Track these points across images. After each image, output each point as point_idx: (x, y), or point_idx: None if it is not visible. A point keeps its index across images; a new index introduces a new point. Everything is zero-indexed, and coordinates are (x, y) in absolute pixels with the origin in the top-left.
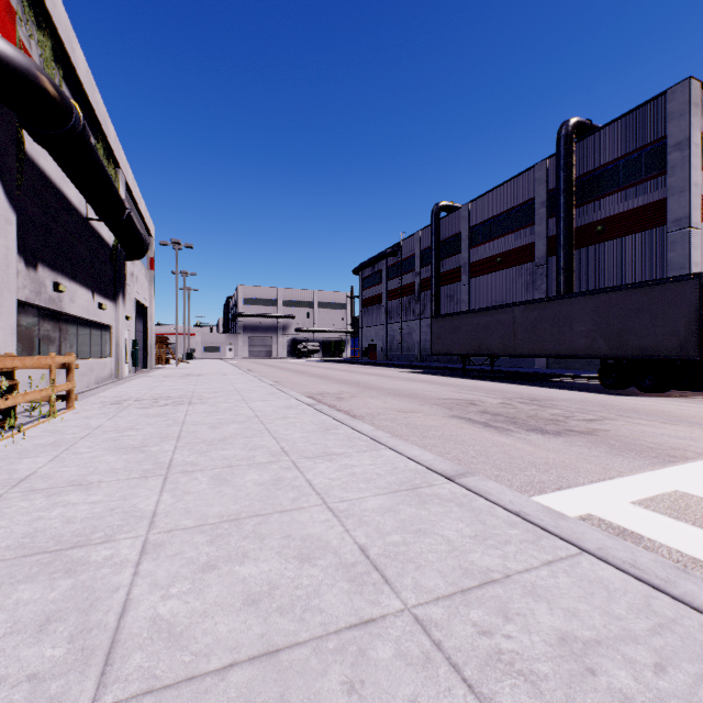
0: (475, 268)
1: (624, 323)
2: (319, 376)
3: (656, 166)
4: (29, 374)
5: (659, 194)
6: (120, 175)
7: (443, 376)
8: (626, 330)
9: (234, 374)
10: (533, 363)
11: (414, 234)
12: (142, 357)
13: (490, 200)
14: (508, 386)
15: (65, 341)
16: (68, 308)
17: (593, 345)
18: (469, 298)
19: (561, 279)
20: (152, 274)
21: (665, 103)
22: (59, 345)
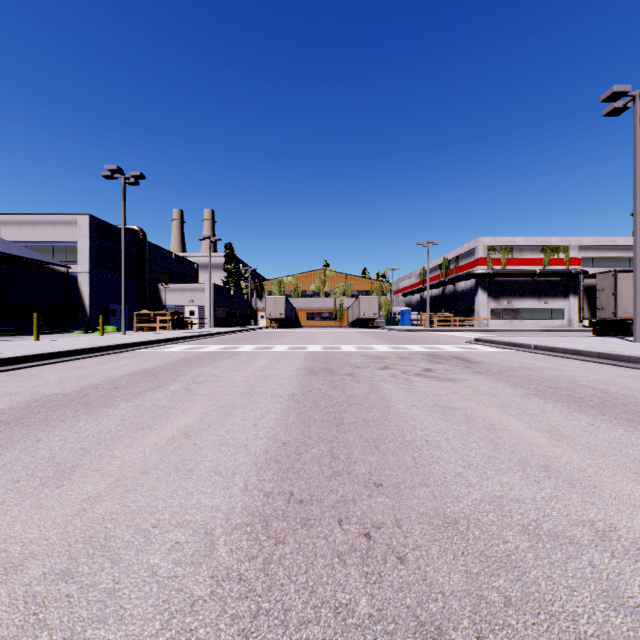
0: None
1: None
2: None
3: None
4: (495, 322)
5: None
6: (569, 248)
7: None
8: None
9: None
10: None
11: None
12: None
13: None
14: None
15: (518, 315)
16: (517, 306)
17: None
18: None
19: None
20: None
21: None
22: (514, 316)
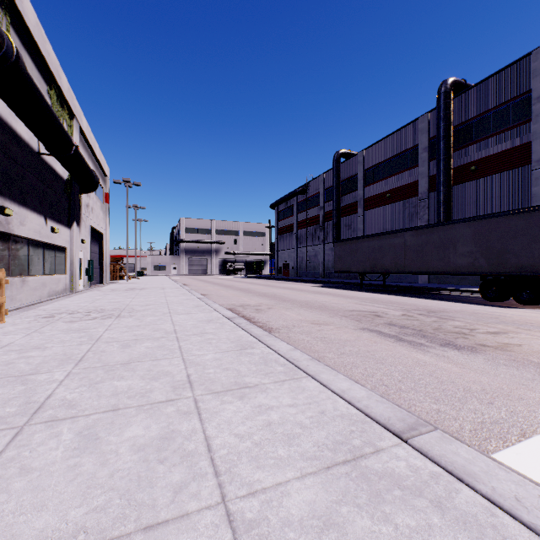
0: (368, 202)
1: (503, 244)
2: (242, 289)
3: (521, 115)
4: None
5: (524, 139)
6: (74, 120)
7: (344, 289)
8: (505, 250)
9: (171, 288)
10: (416, 278)
11: (319, 176)
12: (98, 274)
13: (381, 147)
14: (401, 298)
15: (15, 259)
16: (17, 230)
17: (475, 263)
18: (364, 226)
19: (441, 210)
20: (107, 206)
21: (529, 63)
22: (8, 263)
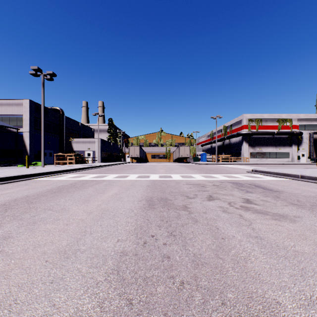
0: None
1: None
2: None
3: None
4: (252, 159)
5: None
6: (292, 119)
7: None
8: None
9: None
10: None
11: None
12: None
13: None
14: None
15: (264, 155)
16: (264, 151)
17: None
18: None
19: None
20: None
21: None
22: (262, 156)
